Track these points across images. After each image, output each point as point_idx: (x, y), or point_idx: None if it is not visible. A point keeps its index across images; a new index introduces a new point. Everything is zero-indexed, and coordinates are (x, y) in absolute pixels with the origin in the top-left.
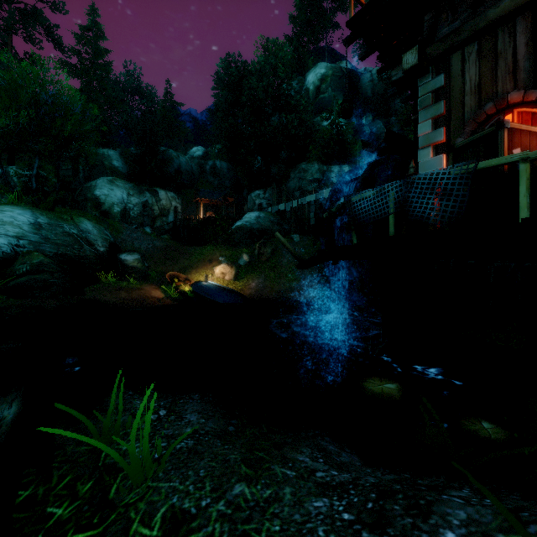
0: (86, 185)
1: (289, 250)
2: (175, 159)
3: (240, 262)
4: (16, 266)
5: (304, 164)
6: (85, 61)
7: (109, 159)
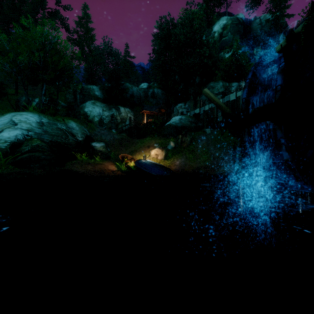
0: (80, 106)
1: (221, 107)
2: (130, 89)
3: (168, 147)
4: (22, 147)
5: (212, 83)
6: (80, 36)
7: (93, 91)
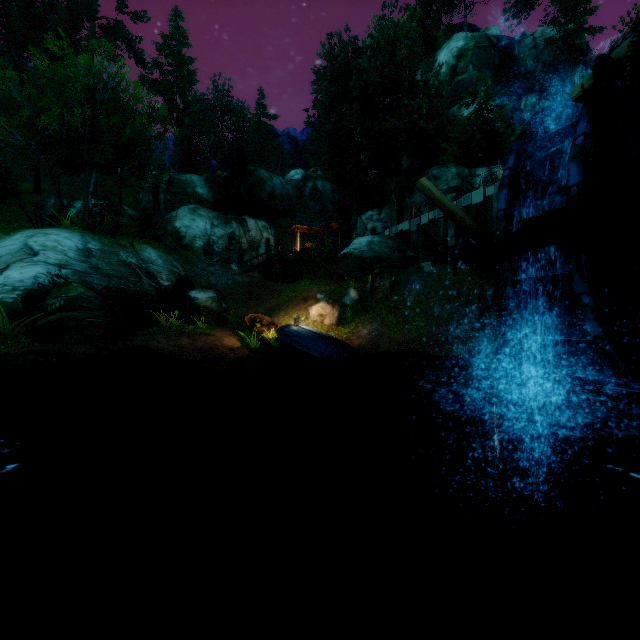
0: (167, 216)
1: (456, 217)
2: (268, 182)
3: (345, 300)
4: (48, 300)
5: (436, 169)
6: (167, 75)
7: (192, 186)
